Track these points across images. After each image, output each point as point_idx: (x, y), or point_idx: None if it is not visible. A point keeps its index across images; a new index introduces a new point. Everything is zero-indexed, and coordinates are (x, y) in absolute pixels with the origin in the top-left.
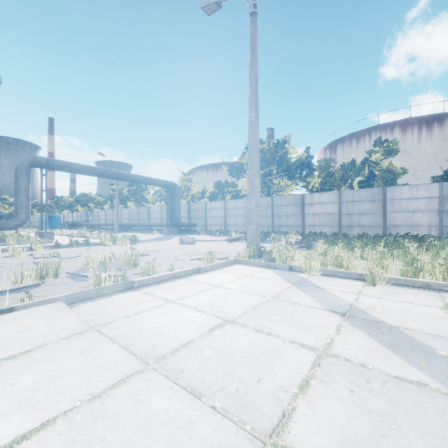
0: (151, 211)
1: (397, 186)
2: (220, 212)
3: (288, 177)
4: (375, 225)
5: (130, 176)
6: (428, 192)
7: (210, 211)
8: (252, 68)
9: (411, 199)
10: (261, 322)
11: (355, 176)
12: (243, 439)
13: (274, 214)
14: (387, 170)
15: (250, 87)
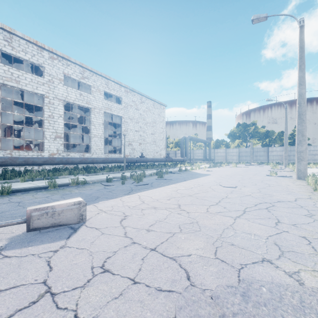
0: (177, 152)
1: (308, 146)
2: (223, 154)
3: (258, 139)
4: None
5: (202, 140)
6: None
7: (217, 153)
8: (286, 121)
9: (314, 150)
10: None
11: (283, 138)
12: None
13: (253, 155)
14: None
15: (285, 126)
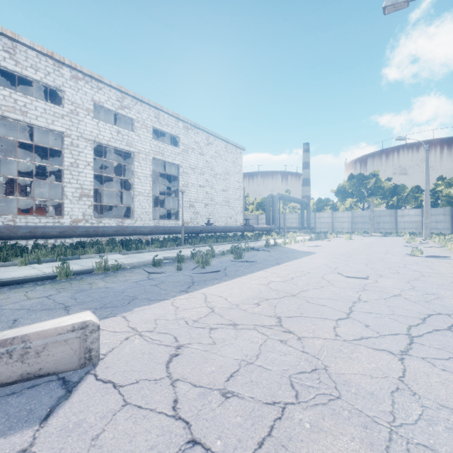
0: (260, 217)
1: None
2: (328, 219)
3: (381, 198)
4: (446, 228)
5: (298, 199)
6: None
7: (319, 219)
8: (427, 170)
9: None
10: None
11: (418, 196)
12: None
13: (374, 221)
14: (448, 196)
15: (426, 177)
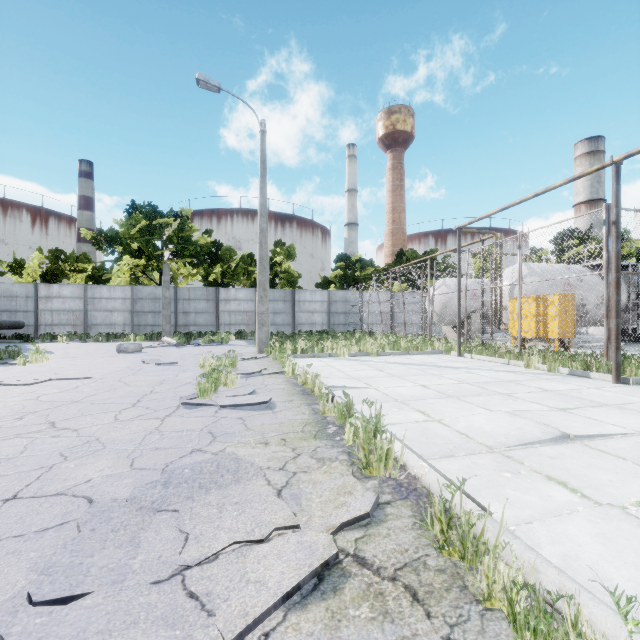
0: None
1: (302, 290)
2: (75, 303)
3: (193, 264)
4: (287, 324)
5: None
6: (321, 297)
7: (48, 301)
8: (264, 183)
9: (311, 301)
10: (386, 368)
11: (252, 271)
12: (433, 375)
13: (178, 310)
14: (288, 272)
15: (262, 199)
